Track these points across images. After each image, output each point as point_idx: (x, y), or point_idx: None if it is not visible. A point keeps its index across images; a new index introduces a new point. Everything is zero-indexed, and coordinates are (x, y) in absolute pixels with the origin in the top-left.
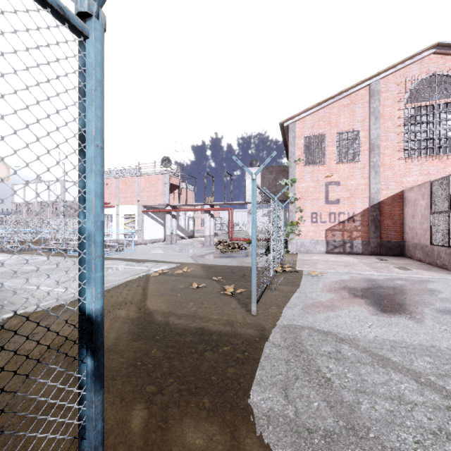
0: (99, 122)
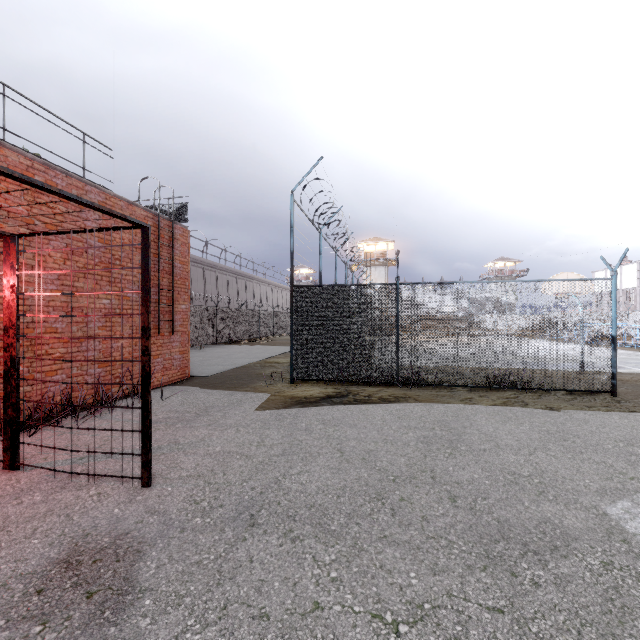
0: (614, 296)
